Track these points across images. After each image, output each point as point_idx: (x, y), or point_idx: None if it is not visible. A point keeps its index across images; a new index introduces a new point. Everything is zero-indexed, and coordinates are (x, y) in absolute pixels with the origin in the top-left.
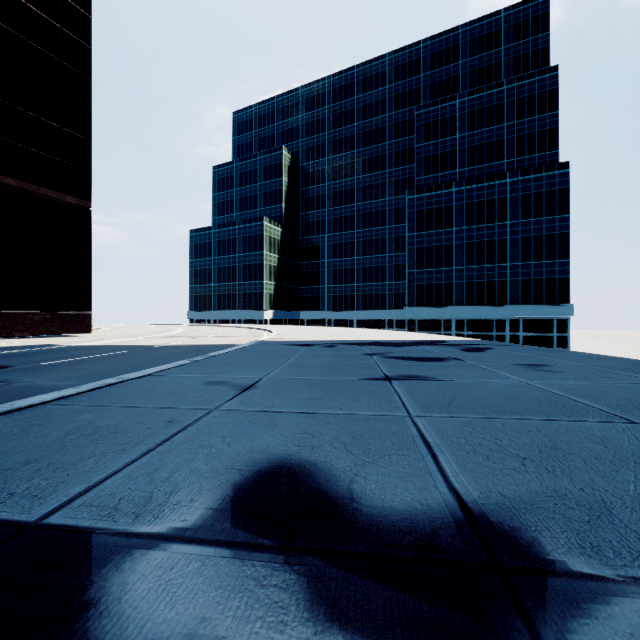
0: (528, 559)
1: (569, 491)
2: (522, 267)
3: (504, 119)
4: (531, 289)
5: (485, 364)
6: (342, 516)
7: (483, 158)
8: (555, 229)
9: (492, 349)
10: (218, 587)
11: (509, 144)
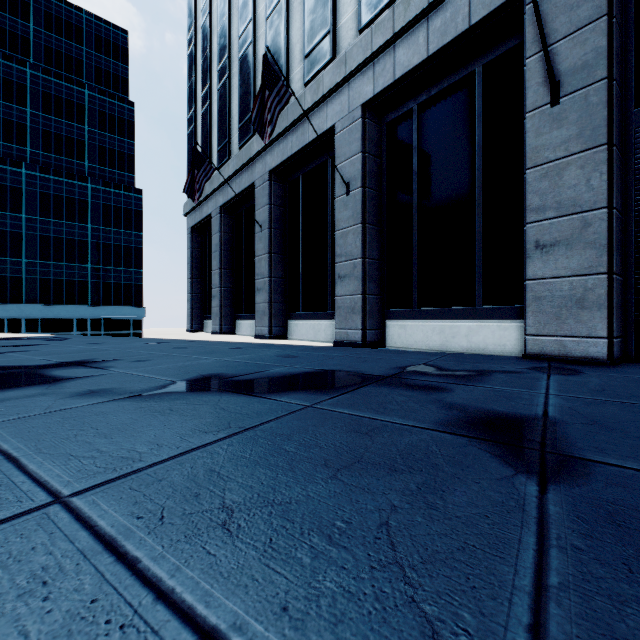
0: (78, 362)
1: (91, 358)
2: (104, 271)
3: (86, 122)
4: (112, 292)
5: (67, 344)
6: (27, 366)
7: (62, 150)
8: (132, 242)
9: (72, 339)
10: (5, 371)
11: (91, 149)
